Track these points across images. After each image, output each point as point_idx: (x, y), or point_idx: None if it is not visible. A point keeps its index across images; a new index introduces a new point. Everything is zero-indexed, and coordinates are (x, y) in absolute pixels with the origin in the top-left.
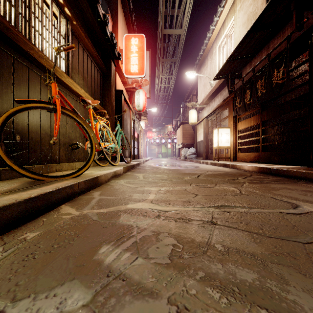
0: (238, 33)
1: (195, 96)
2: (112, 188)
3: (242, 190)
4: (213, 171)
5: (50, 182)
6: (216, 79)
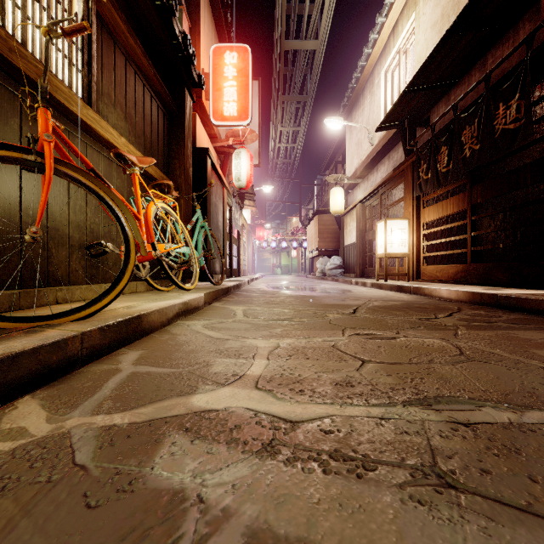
0: (424, 44)
1: (340, 164)
2: (172, 342)
3: (464, 348)
4: (381, 300)
5: (4, 334)
6: (381, 129)
